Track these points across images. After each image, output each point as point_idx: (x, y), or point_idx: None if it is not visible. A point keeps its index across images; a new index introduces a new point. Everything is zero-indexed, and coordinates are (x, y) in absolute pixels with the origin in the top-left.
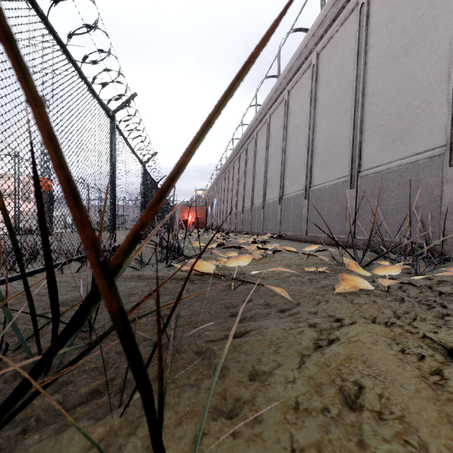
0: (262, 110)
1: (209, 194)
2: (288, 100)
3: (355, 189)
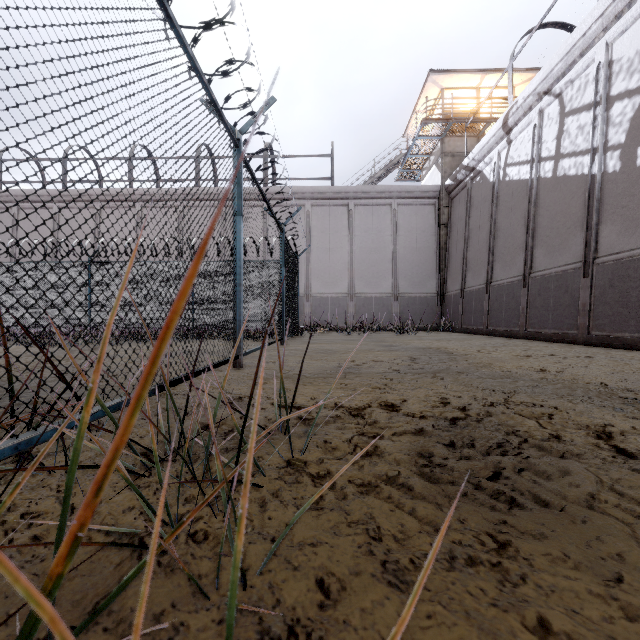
0: None
1: None
2: (18, 215)
3: None
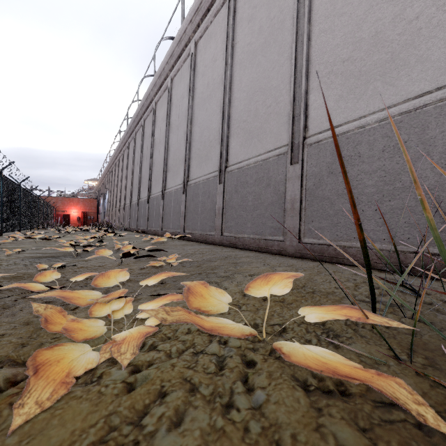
0: (161, 71)
1: (101, 184)
2: (195, 55)
3: (300, 164)
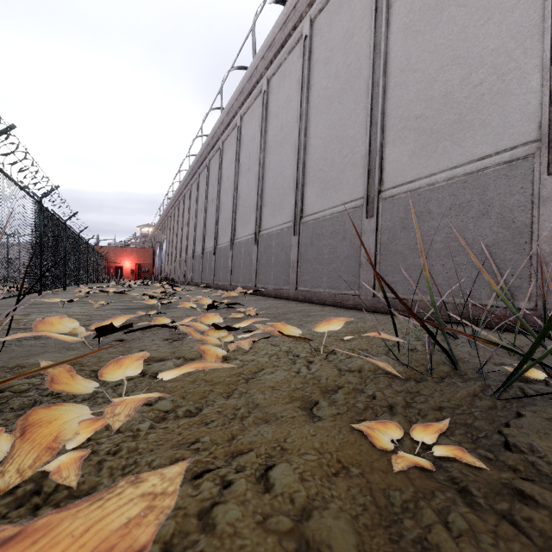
0: (230, 109)
1: (157, 231)
2: (267, 93)
3: (375, 218)
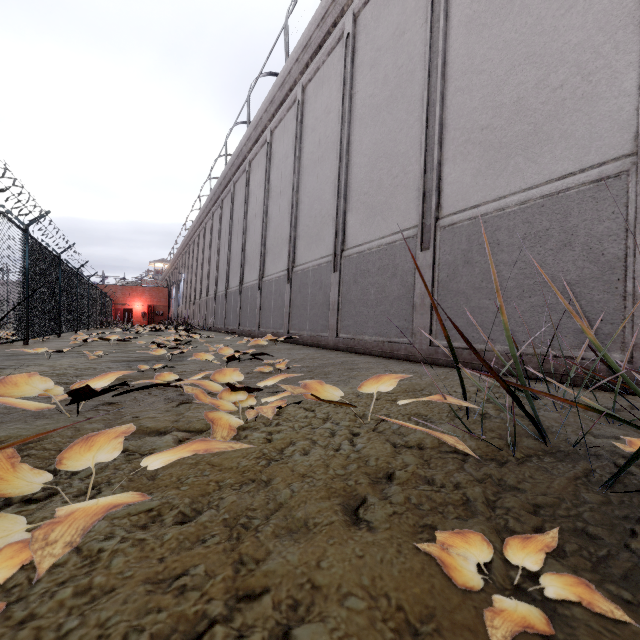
0: (258, 122)
1: (173, 267)
2: (303, 103)
3: (432, 250)
